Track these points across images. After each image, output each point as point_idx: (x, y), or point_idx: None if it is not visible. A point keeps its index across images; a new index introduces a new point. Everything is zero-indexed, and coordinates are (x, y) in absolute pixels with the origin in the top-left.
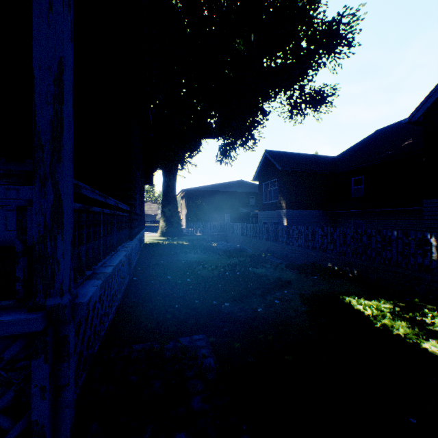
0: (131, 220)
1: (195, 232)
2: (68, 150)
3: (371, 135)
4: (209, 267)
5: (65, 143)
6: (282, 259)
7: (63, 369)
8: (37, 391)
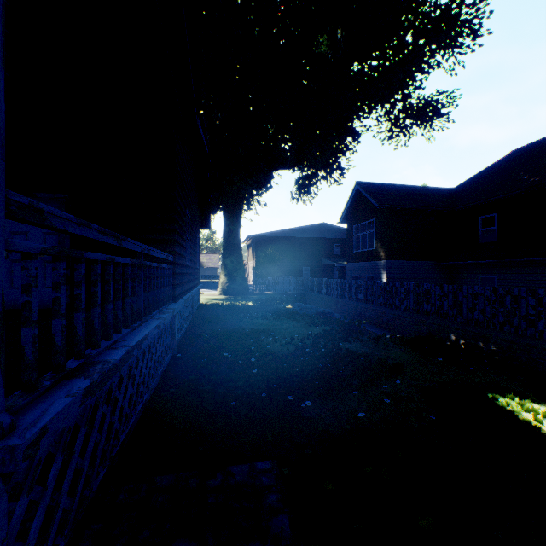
0: (175, 274)
1: (264, 289)
2: None
3: (506, 158)
4: (282, 340)
5: None
6: (381, 327)
7: None
8: None
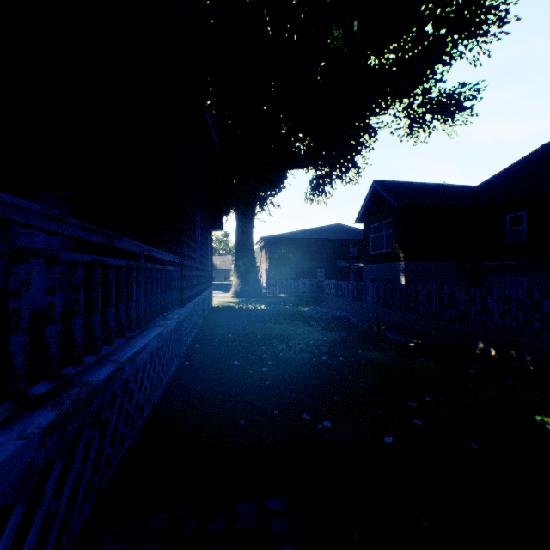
0: (183, 276)
1: (277, 292)
2: None
3: (535, 152)
4: (297, 347)
5: None
6: (400, 333)
7: None
8: None
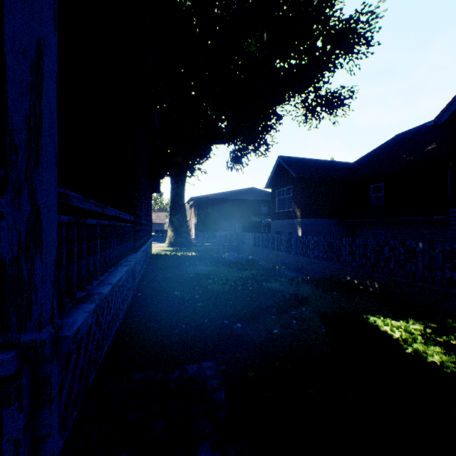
0: (136, 230)
1: (204, 242)
2: (50, 153)
3: (391, 140)
4: (220, 281)
5: (45, 144)
6: (297, 271)
7: (44, 417)
8: (10, 446)
